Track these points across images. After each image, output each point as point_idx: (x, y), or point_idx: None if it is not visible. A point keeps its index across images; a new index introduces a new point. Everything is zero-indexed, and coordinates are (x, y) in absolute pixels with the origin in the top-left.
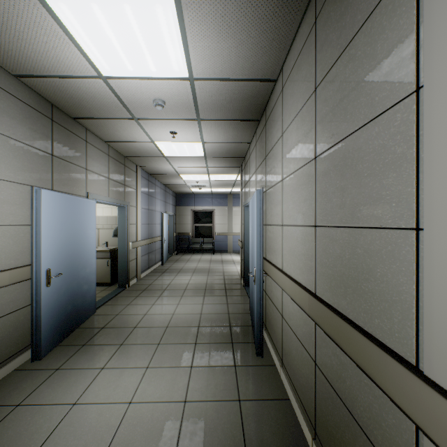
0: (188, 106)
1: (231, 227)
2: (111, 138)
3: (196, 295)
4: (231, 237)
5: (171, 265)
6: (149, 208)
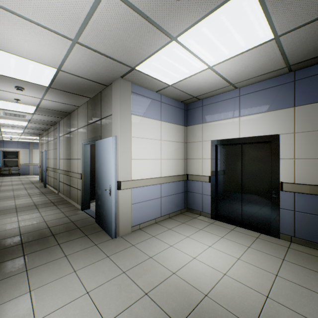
0: (23, 127)
1: (32, 160)
2: None
3: (20, 185)
4: (32, 166)
5: None
6: None
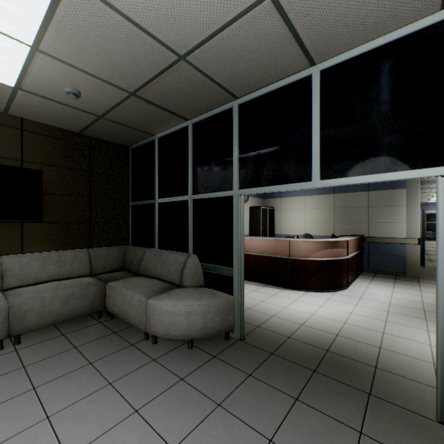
0: None
1: None
2: None
3: None
4: None
5: None
6: None
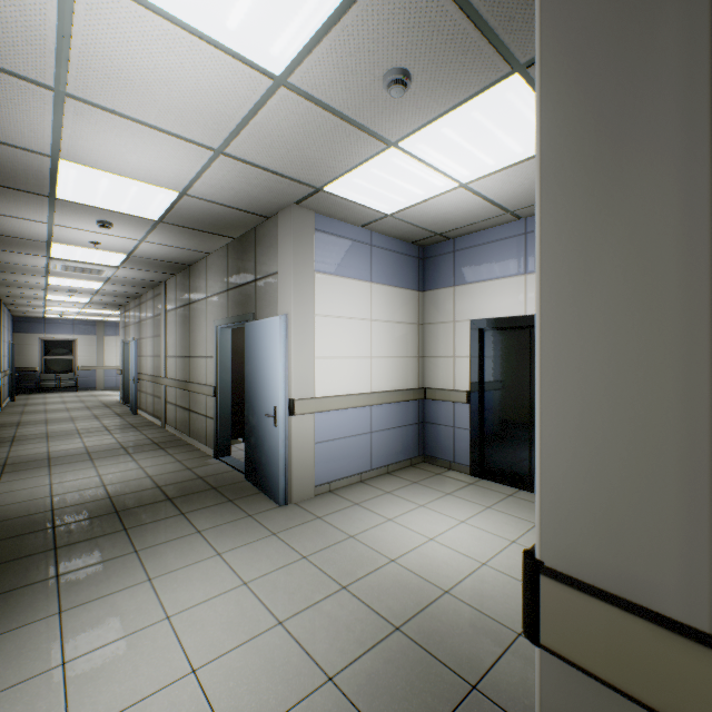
0: (92, 292)
1: (102, 360)
2: (7, 291)
3: (83, 410)
4: (102, 372)
5: (27, 402)
6: (4, 339)
